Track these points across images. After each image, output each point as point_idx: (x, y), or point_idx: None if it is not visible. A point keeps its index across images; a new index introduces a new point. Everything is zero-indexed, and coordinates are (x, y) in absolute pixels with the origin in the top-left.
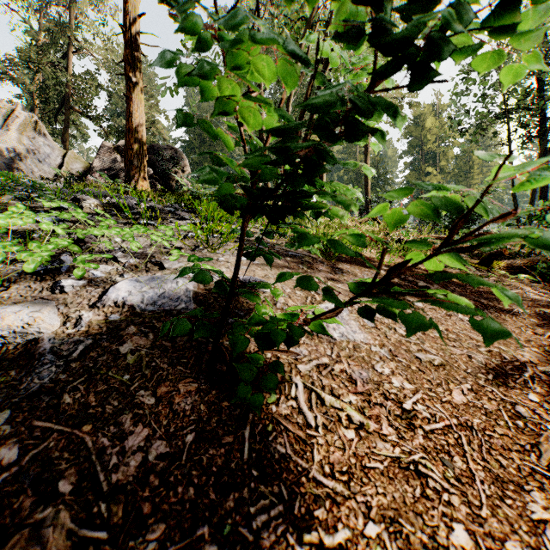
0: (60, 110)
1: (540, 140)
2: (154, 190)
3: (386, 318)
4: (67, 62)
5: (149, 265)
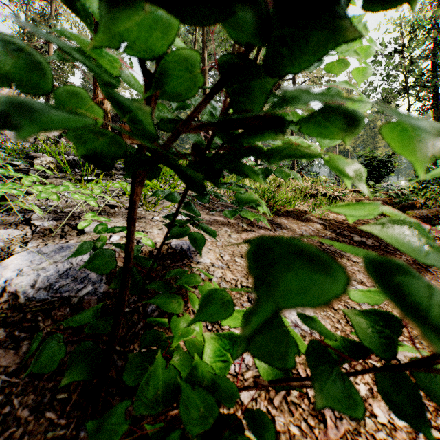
0: None
1: (434, 111)
2: None
3: None
4: (48, 46)
5: (66, 228)
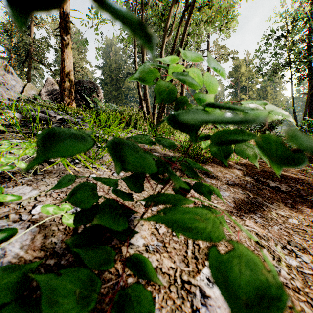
0: (26, 60)
1: (309, 79)
2: (79, 107)
3: (289, 269)
4: (30, 31)
5: None
